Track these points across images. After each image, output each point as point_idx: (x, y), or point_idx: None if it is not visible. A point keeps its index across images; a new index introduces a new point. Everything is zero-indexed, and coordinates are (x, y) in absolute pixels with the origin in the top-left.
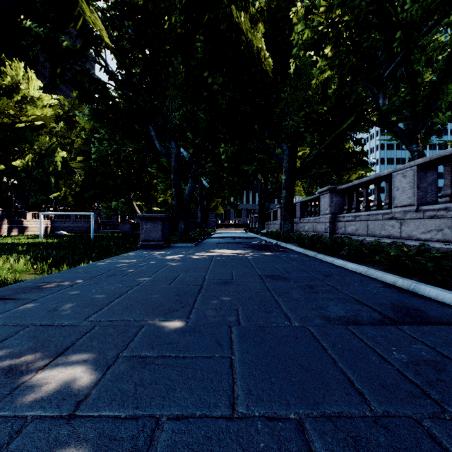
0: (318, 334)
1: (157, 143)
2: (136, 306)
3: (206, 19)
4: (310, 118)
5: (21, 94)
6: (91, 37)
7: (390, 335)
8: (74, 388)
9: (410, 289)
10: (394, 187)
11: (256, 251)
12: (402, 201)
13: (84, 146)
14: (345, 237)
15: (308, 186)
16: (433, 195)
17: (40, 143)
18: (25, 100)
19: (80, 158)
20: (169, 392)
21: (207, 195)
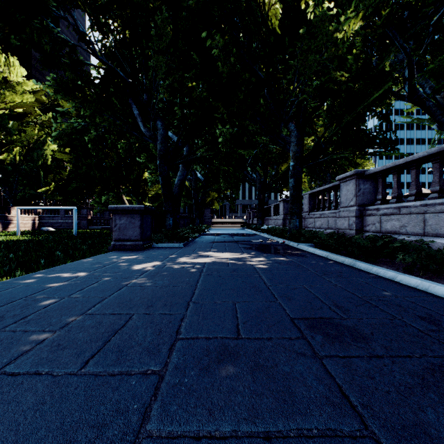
0: None
1: (141, 123)
2: None
3: None
4: (325, 89)
5: None
6: None
7: None
8: None
9: None
10: None
11: (263, 254)
12: None
13: None
14: (386, 236)
15: (310, 179)
16: None
17: (28, 135)
18: (4, 85)
19: (67, 150)
20: None
21: (201, 188)
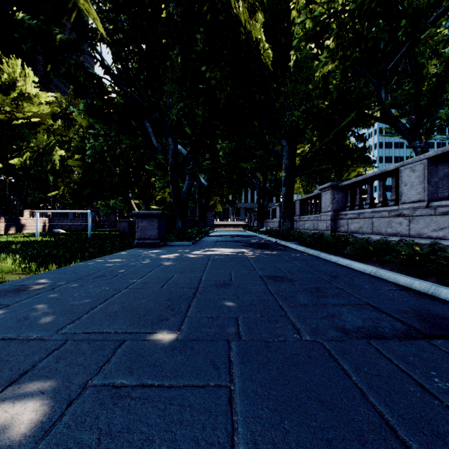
0: (336, 352)
1: (154, 139)
2: (120, 314)
3: (204, 11)
4: (310, 113)
5: (18, 92)
6: (86, 30)
7: (423, 354)
8: (15, 440)
9: (429, 292)
10: (401, 182)
11: (256, 249)
12: (410, 197)
13: (81, 143)
14: (348, 235)
15: (307, 184)
16: (444, 191)
17: (38, 141)
18: (22, 97)
19: (78, 156)
20: (144, 447)
21: (205, 193)
